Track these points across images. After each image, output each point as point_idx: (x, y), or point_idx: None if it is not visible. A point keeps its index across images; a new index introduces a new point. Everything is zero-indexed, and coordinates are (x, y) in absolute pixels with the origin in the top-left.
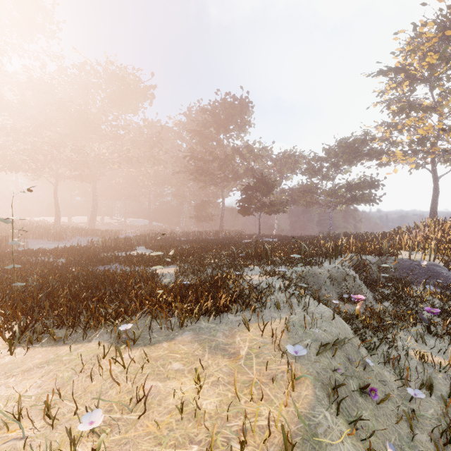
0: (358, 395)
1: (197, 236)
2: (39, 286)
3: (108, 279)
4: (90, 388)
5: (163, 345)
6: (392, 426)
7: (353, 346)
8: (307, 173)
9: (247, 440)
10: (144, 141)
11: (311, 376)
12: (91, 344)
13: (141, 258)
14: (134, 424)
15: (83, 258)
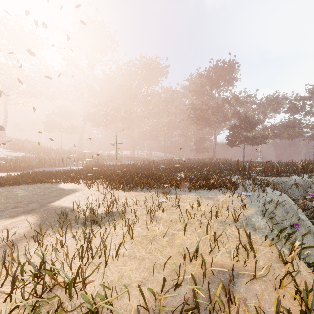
0: (288, 228)
1: (196, 161)
2: (122, 176)
3: (152, 173)
4: (156, 202)
5: (182, 195)
6: (312, 248)
7: (293, 210)
8: (289, 111)
9: (219, 217)
10: (162, 102)
11: (255, 209)
12: (152, 193)
13: (165, 168)
14: (175, 210)
15: (134, 169)
